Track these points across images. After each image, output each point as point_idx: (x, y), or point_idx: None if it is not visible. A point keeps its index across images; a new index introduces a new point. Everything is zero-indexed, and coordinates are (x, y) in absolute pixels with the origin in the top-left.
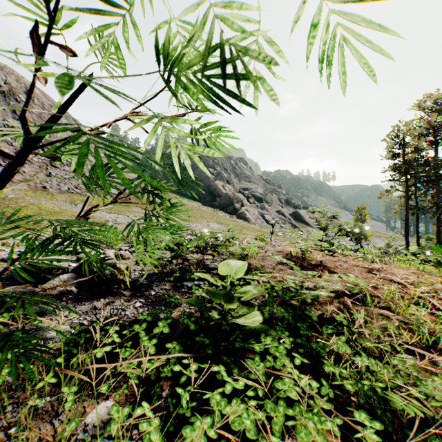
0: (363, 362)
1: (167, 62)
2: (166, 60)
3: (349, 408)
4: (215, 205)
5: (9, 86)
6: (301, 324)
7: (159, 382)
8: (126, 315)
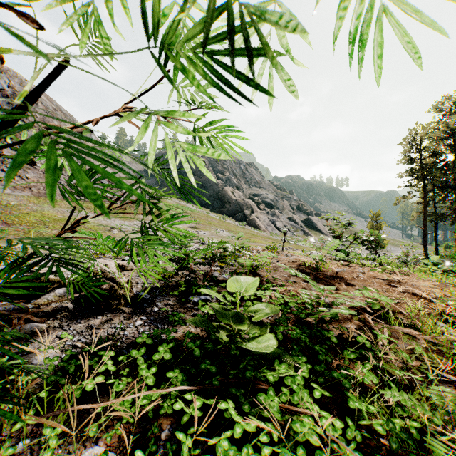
0: (394, 398)
1: (155, 29)
2: (153, 25)
3: (380, 455)
4: (224, 212)
5: (12, 90)
6: (319, 348)
7: (157, 421)
8: (125, 335)
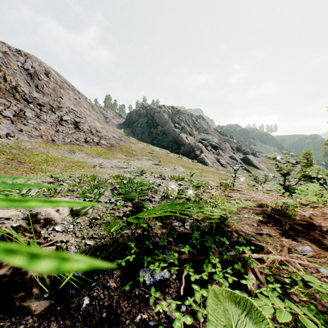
0: None
1: None
2: None
3: None
4: (180, 152)
5: (33, 69)
6: None
7: None
8: None
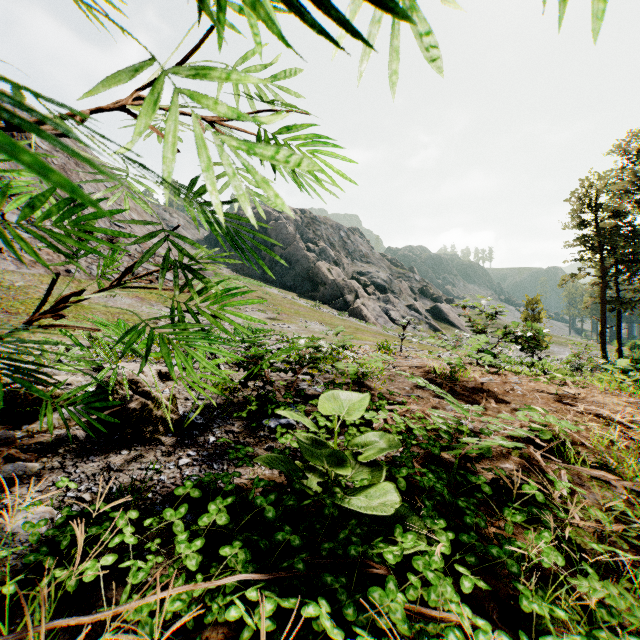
0: (599, 596)
1: None
2: None
3: None
4: (318, 297)
5: None
6: (465, 504)
7: (200, 634)
8: (161, 481)
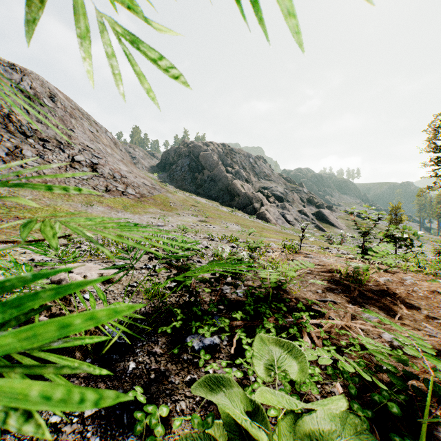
0: None
1: None
2: None
3: None
4: (234, 205)
5: (33, 91)
6: None
7: None
8: None
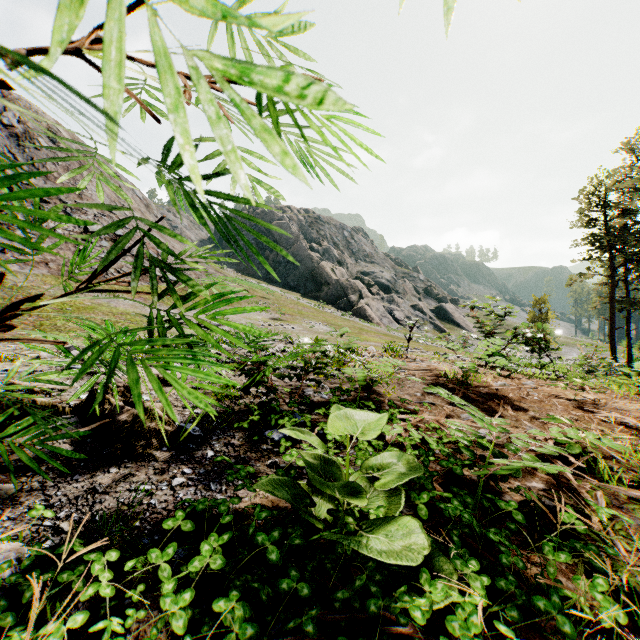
0: None
1: None
2: None
3: None
4: (321, 297)
5: (24, 126)
6: (498, 537)
7: None
8: (151, 505)
